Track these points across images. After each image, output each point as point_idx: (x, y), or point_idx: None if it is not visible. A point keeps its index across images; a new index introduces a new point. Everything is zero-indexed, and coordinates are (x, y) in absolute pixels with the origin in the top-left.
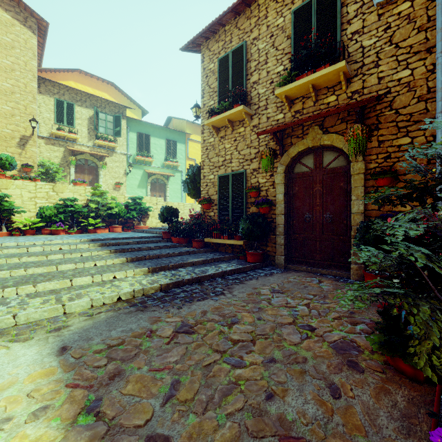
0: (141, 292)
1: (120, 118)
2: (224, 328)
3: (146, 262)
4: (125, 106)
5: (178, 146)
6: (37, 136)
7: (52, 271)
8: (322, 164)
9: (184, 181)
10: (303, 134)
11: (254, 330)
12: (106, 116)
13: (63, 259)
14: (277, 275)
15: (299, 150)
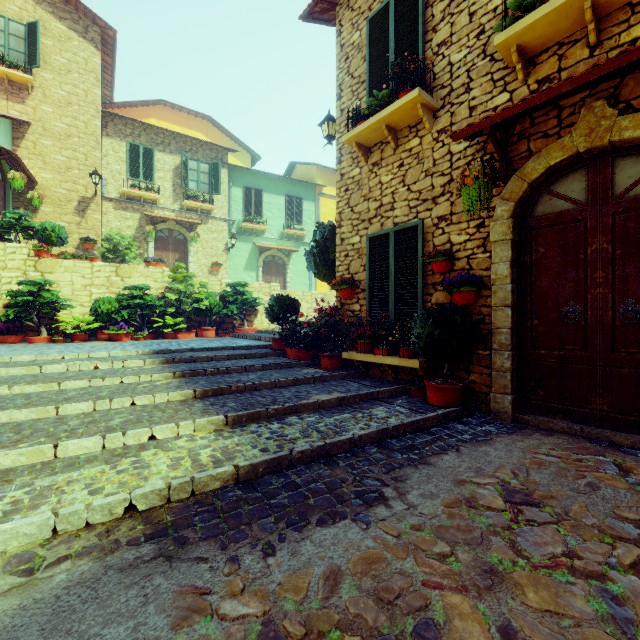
0: (188, 488)
1: (218, 166)
2: None
3: (228, 398)
4: (225, 149)
5: (304, 206)
6: (103, 198)
7: (47, 416)
8: (612, 190)
9: (309, 253)
10: (560, 126)
11: None
12: (198, 164)
13: (85, 389)
14: (501, 440)
15: (550, 162)
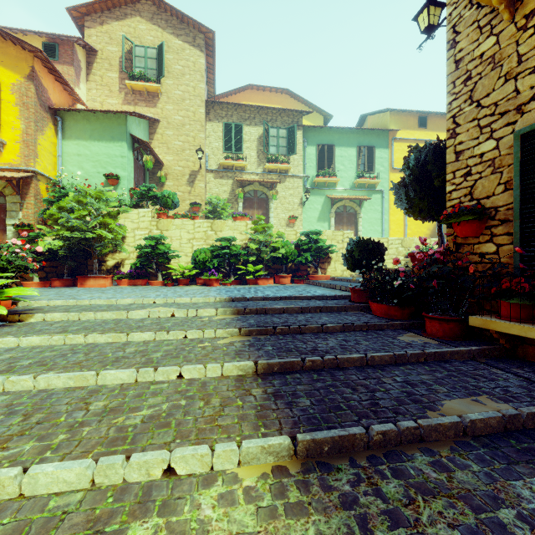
0: None
1: (294, 129)
2: None
3: (299, 383)
4: (300, 112)
5: (376, 154)
6: (207, 170)
7: (85, 384)
8: None
9: (397, 186)
10: None
11: None
12: (277, 131)
13: (147, 344)
14: None
15: None
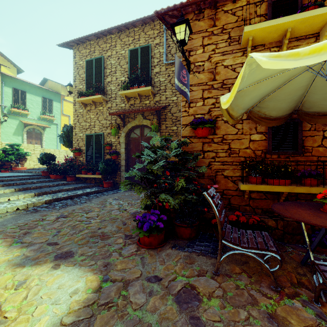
0: (33, 205)
1: None
2: (84, 214)
3: (31, 190)
4: None
5: (54, 104)
6: None
7: None
8: (144, 134)
9: (60, 136)
10: (134, 117)
11: (99, 213)
12: None
13: None
14: (119, 193)
15: (132, 125)
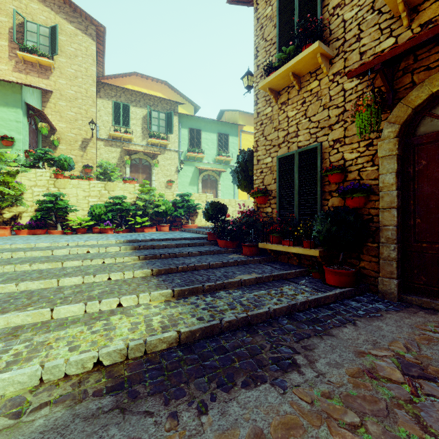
0: (142, 349)
1: (171, 114)
2: None
3: (175, 276)
4: (176, 102)
5: (230, 140)
6: (97, 139)
7: (51, 286)
8: None
9: (233, 171)
10: None
11: None
12: (158, 114)
13: (79, 267)
14: (390, 316)
15: (433, 90)
